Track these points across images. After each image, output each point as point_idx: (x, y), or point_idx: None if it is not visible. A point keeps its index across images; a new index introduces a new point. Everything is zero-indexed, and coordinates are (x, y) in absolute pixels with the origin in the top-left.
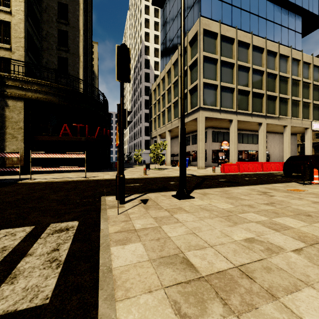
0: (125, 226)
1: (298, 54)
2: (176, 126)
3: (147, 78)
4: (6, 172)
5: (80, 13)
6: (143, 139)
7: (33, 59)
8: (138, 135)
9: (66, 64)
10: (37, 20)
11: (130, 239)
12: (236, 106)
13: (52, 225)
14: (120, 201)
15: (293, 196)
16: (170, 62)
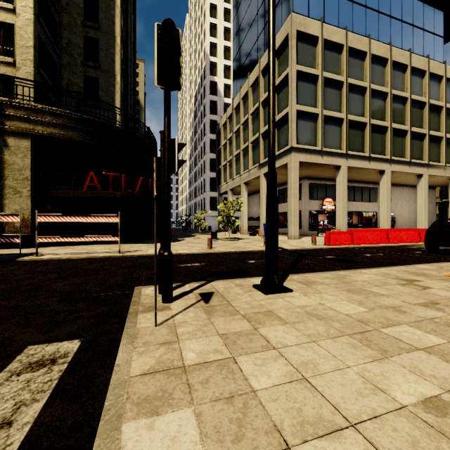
0: (165, 355)
1: (440, 67)
2: (256, 177)
3: (214, 108)
4: (5, 243)
5: (117, 12)
6: (208, 196)
7: (48, 79)
8: (201, 191)
9: (96, 87)
10: (54, 23)
11: (171, 396)
12: (345, 146)
13: (29, 350)
14: (163, 298)
15: None
16: (247, 83)
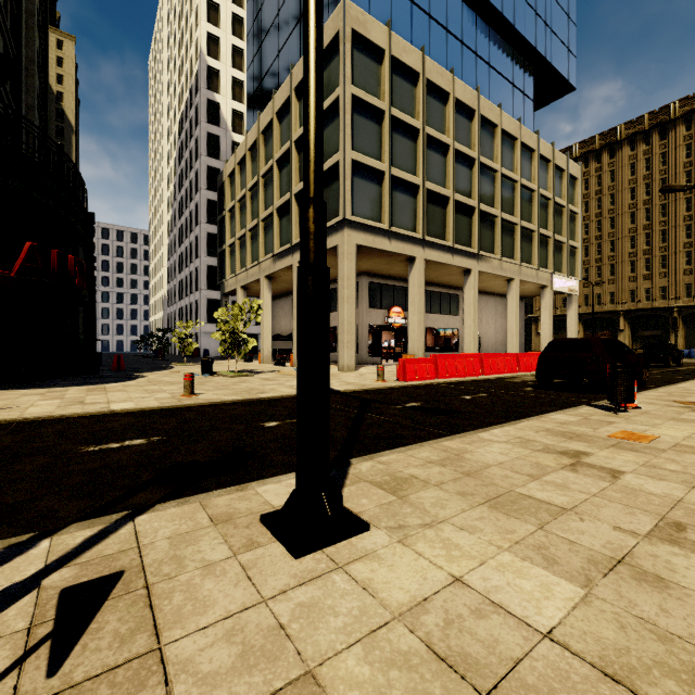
0: None
1: (532, 137)
2: (286, 267)
3: (215, 147)
4: None
5: None
6: (204, 298)
7: None
8: (191, 288)
9: None
10: None
11: None
12: (422, 228)
13: None
14: None
15: (664, 466)
16: (271, 107)
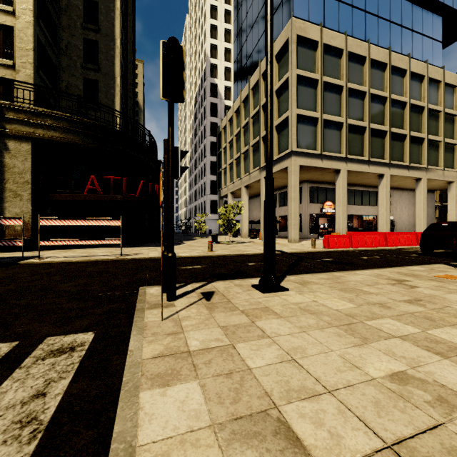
0: (172, 343)
1: (438, 72)
2: (257, 180)
3: (215, 110)
4: (6, 247)
5: (117, 14)
6: (209, 199)
7: (47, 82)
8: (202, 194)
9: (96, 89)
10: (54, 25)
11: (179, 373)
12: (345, 150)
13: (48, 340)
14: (168, 296)
15: (447, 287)
16: (248, 86)
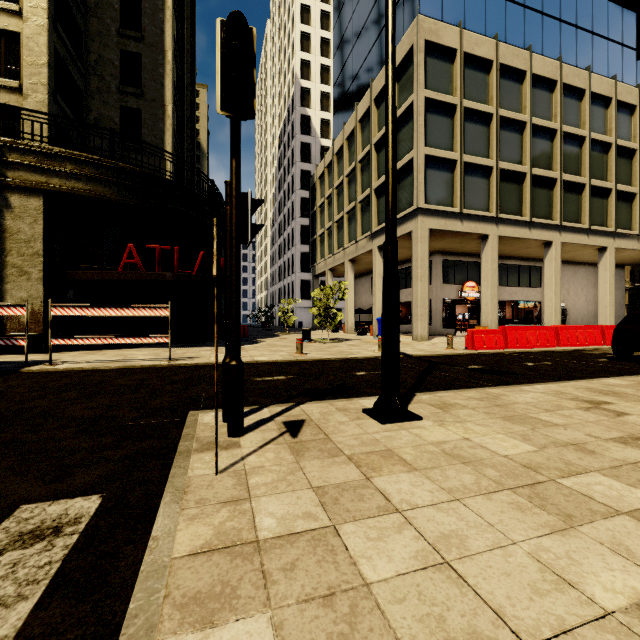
0: (228, 522)
1: (632, 92)
2: (367, 251)
3: (307, 153)
4: (7, 347)
5: (167, 15)
6: (299, 279)
7: (68, 111)
8: (288, 271)
9: (138, 123)
10: (78, 32)
11: (235, 593)
12: (495, 207)
13: (22, 511)
14: (230, 429)
15: None
16: (354, 117)
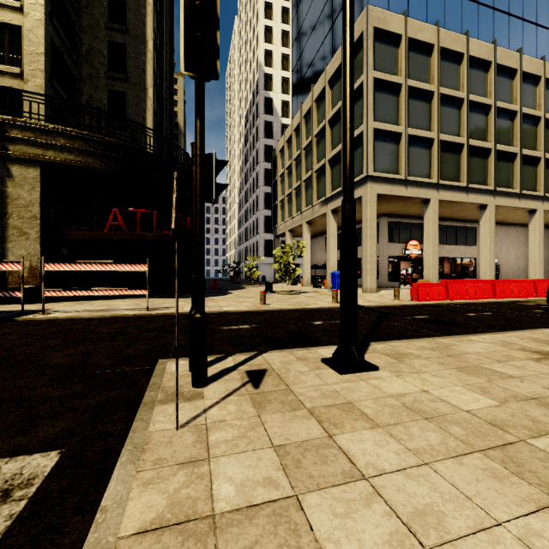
0: (184, 490)
1: None
2: (322, 214)
3: (269, 130)
4: (8, 297)
5: (148, 10)
6: (262, 239)
7: (63, 94)
8: (253, 232)
9: (123, 104)
10: (72, 26)
11: None
12: (436, 174)
13: None
14: (194, 380)
15: None
16: (310, 97)
